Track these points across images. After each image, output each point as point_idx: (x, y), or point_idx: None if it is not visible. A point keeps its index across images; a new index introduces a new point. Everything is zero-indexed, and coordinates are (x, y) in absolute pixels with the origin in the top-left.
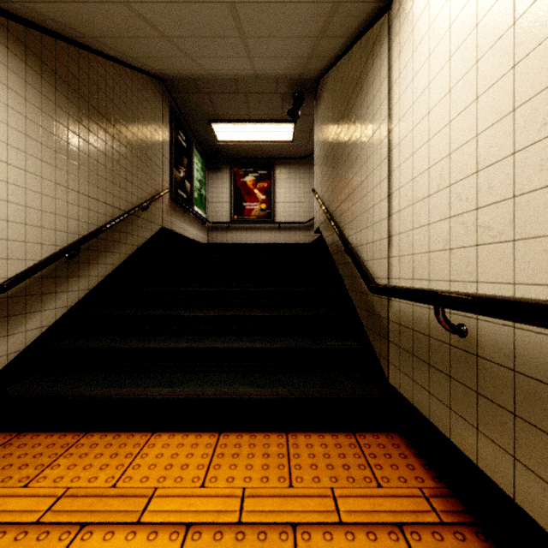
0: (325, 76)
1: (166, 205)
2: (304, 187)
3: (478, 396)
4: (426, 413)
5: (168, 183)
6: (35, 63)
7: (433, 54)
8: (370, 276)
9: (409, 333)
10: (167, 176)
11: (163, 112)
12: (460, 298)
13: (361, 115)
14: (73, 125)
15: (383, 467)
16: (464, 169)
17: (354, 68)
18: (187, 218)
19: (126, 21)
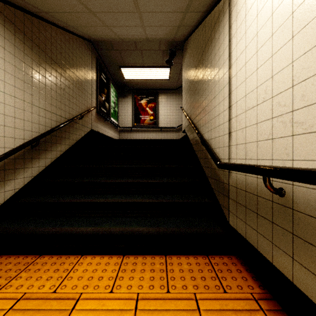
0: (188, 39)
1: (94, 116)
2: (175, 107)
3: (293, 236)
4: (255, 245)
5: (95, 103)
6: (11, 27)
7: (260, 13)
8: (217, 157)
9: (243, 193)
10: (94, 99)
11: (92, 61)
12: (283, 170)
13: (211, 59)
14: (35, 66)
15: (226, 278)
16: (283, 85)
17: (207, 31)
18: (107, 124)
19: (66, 1)
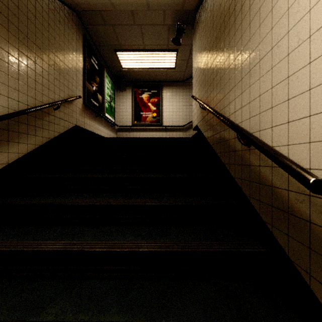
0: (204, 0)
1: (80, 109)
2: (182, 102)
3: None
4: None
5: (81, 92)
6: None
7: None
8: (300, 165)
9: None
10: (80, 87)
11: (77, 37)
12: None
13: None
14: None
15: None
16: None
17: None
18: (100, 121)
19: None
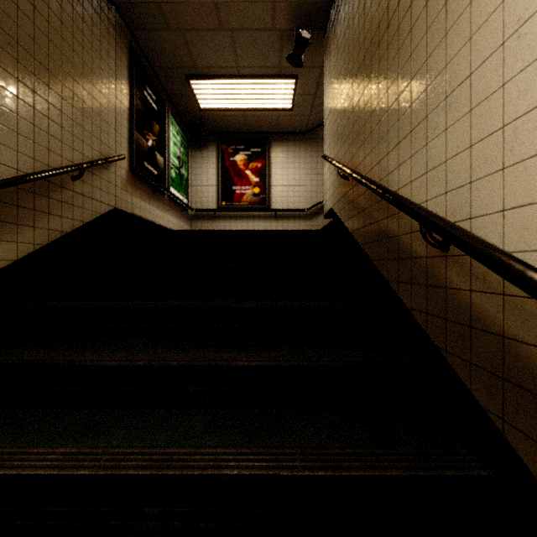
0: None
1: (123, 179)
2: (305, 168)
3: None
4: None
5: (126, 150)
6: None
7: None
8: None
9: None
10: (124, 140)
11: (118, 50)
12: None
13: None
14: None
15: None
16: None
17: None
18: (160, 201)
19: None
